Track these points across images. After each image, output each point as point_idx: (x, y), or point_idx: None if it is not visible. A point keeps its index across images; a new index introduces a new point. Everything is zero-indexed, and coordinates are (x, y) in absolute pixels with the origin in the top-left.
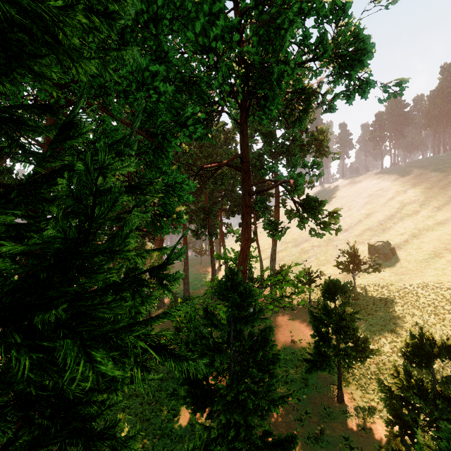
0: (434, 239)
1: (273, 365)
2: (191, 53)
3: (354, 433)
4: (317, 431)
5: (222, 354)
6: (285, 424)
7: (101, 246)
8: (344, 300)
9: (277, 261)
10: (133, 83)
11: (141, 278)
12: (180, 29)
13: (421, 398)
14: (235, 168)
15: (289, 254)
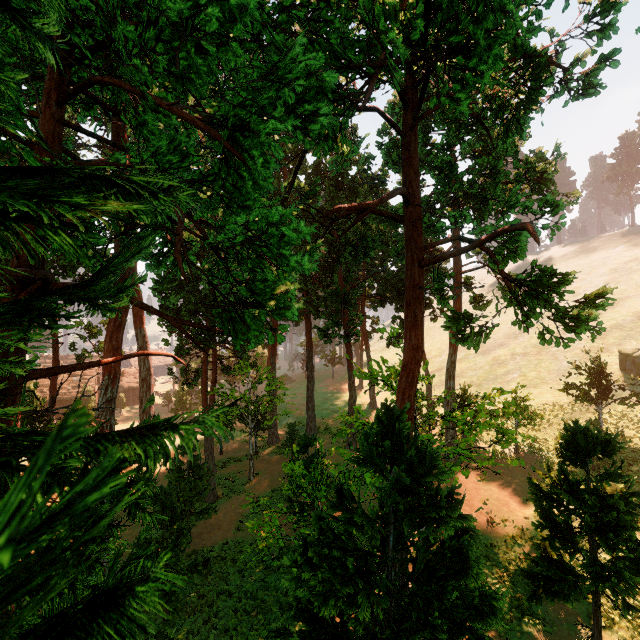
0: None
1: (480, 618)
2: None
3: None
4: None
5: (372, 585)
6: None
7: None
8: None
9: None
10: None
11: None
12: None
13: None
14: (392, 218)
15: (472, 367)
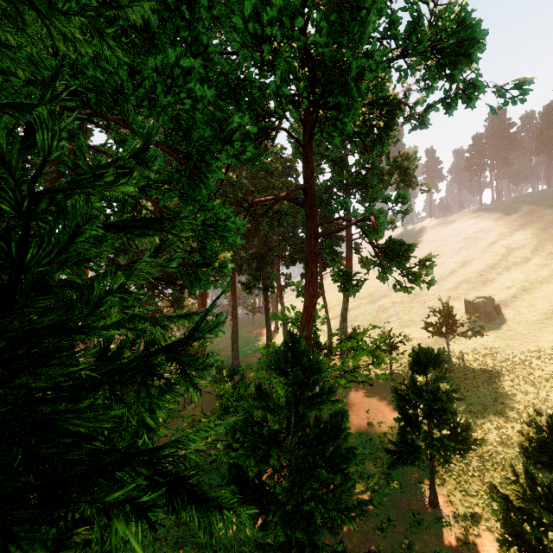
0: (551, 295)
1: (347, 462)
2: (238, 44)
3: (453, 549)
4: (404, 546)
5: (280, 447)
6: (362, 534)
7: (45, 323)
8: (435, 372)
9: (348, 322)
10: (159, 84)
11: (151, 364)
12: (224, 16)
13: (551, 512)
14: (296, 203)
15: (363, 313)
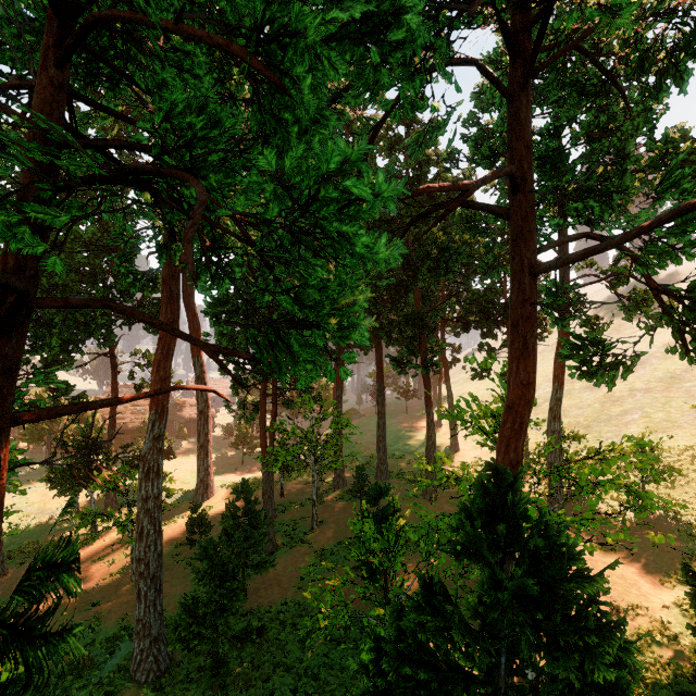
0: None
1: None
2: None
3: None
4: None
5: None
6: None
7: None
8: None
9: None
10: None
11: None
12: None
13: None
14: (493, 212)
15: (577, 404)
